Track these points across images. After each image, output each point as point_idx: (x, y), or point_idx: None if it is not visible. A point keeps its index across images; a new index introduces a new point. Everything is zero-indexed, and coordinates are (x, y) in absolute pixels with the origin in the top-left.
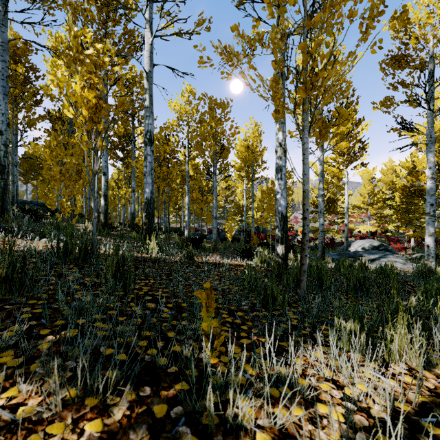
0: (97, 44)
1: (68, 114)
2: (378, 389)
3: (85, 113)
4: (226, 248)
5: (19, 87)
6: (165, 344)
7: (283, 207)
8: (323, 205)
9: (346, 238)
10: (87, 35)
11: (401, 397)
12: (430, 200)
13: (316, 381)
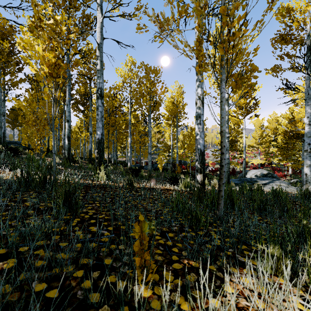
0: (57, 16)
1: (32, 70)
2: None
3: (46, 69)
4: (158, 176)
5: (5, 57)
6: (101, 273)
7: (201, 145)
8: (228, 144)
9: (244, 168)
10: (48, 8)
11: None
12: (308, 140)
13: None
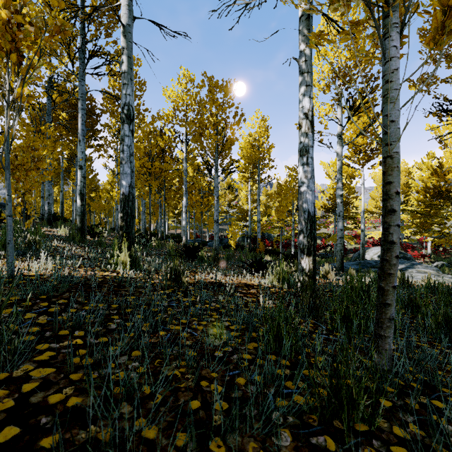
0: None
1: None
2: None
3: None
4: (229, 258)
5: None
6: None
7: (310, 204)
8: (342, 207)
9: (362, 245)
10: None
11: None
12: None
13: None
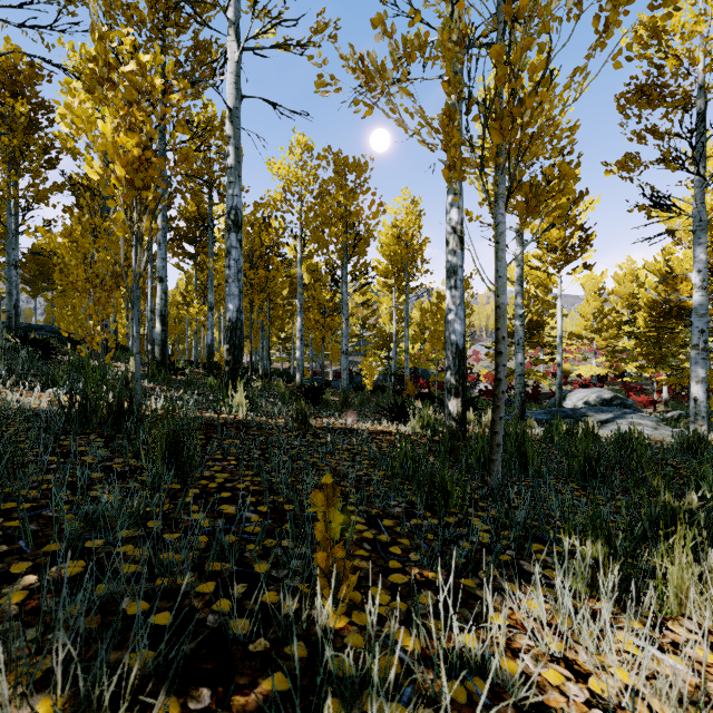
0: (143, 55)
1: (91, 174)
2: (656, 682)
3: (120, 171)
4: (363, 403)
5: (20, 136)
6: (248, 589)
7: (459, 336)
8: (522, 332)
9: (558, 387)
10: (125, 39)
11: (702, 700)
12: (699, 324)
13: (535, 664)
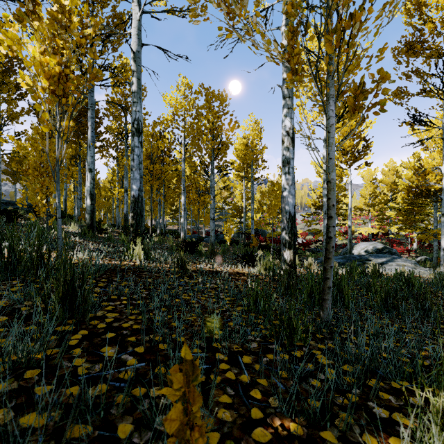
0: None
1: (23, 85)
2: None
3: (45, 83)
4: (225, 252)
5: None
6: None
7: (291, 206)
8: None
9: (349, 241)
10: None
11: None
12: None
13: None
